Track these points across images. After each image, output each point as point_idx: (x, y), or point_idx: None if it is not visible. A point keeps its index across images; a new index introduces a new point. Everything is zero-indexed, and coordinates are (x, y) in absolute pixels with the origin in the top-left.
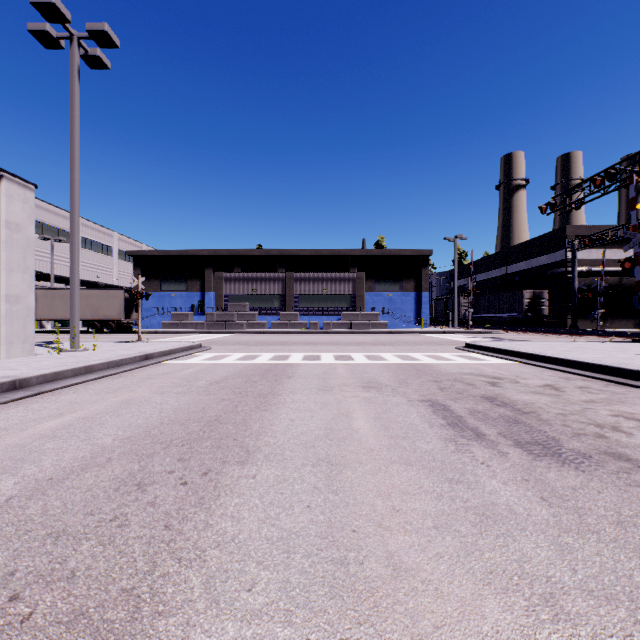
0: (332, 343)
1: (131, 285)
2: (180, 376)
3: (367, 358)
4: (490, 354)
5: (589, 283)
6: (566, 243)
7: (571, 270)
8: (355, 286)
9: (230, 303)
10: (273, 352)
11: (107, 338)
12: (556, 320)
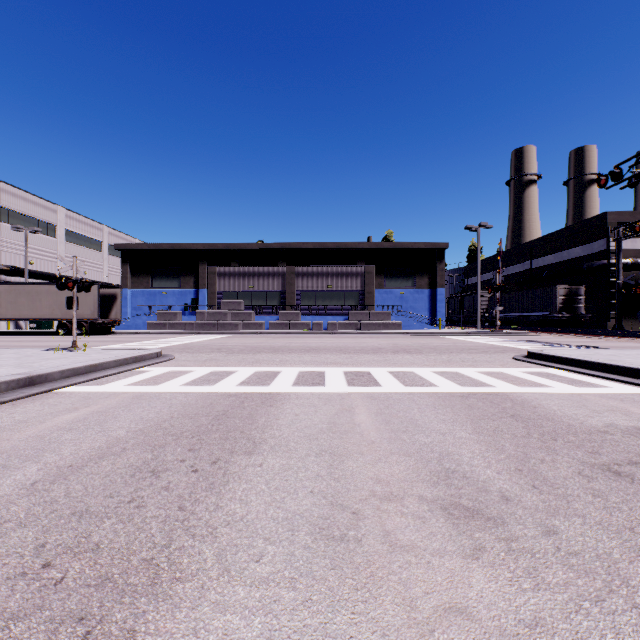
0: (340, 349)
1: (59, 270)
2: (16, 440)
3: (399, 380)
4: (590, 372)
5: (633, 277)
6: (609, 231)
7: (615, 262)
8: (364, 282)
9: (223, 301)
10: (255, 366)
11: (67, 341)
12: (593, 320)
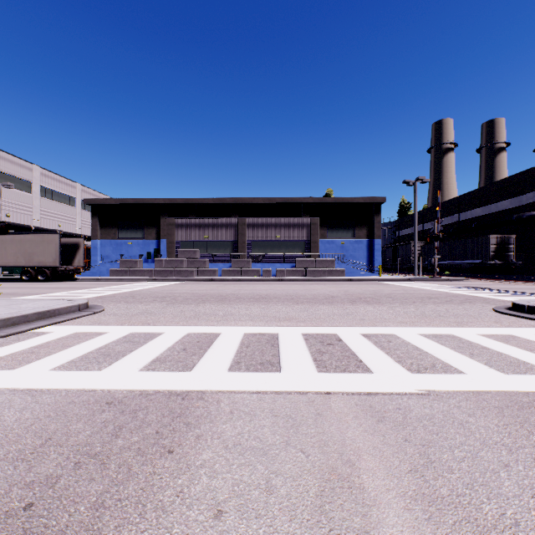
0: (291, 298)
1: None
2: None
3: (389, 355)
4: None
5: None
6: None
7: None
8: (309, 232)
9: (180, 249)
10: (190, 324)
11: (20, 288)
12: (522, 267)
